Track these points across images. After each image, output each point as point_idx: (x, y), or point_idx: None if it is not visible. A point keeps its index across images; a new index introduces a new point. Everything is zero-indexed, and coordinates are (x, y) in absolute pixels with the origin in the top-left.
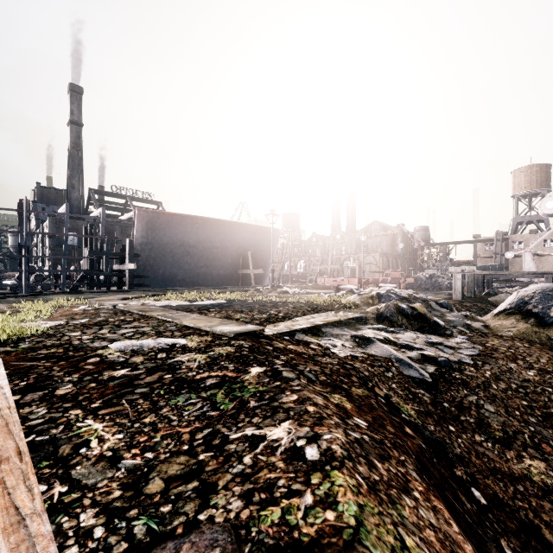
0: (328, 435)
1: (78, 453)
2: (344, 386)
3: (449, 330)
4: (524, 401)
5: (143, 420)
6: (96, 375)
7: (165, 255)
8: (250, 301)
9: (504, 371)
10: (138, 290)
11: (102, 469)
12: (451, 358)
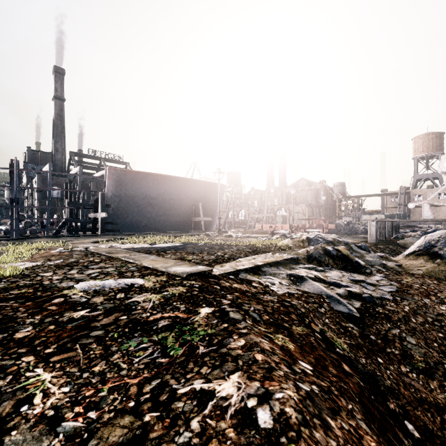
0: (280, 393)
1: (18, 412)
2: (285, 325)
3: (369, 269)
4: (440, 333)
5: (92, 368)
6: (57, 316)
7: (131, 205)
8: (200, 244)
9: (420, 306)
10: (109, 234)
11: (39, 435)
12: (373, 294)
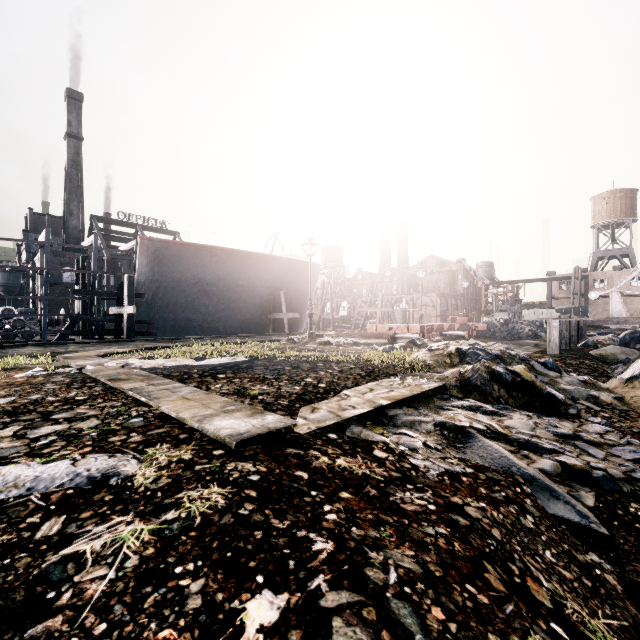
0: None
1: None
2: None
3: (574, 408)
4: None
5: None
6: None
7: (176, 295)
8: (278, 359)
9: None
10: (139, 340)
11: None
12: (611, 469)
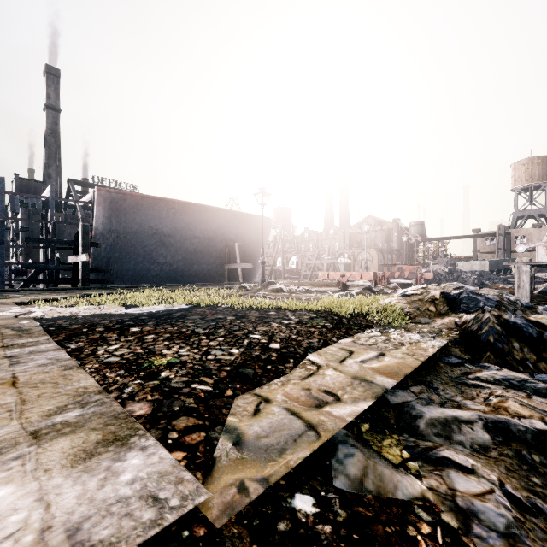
0: None
1: None
2: None
3: None
4: None
5: None
6: None
7: (134, 245)
8: (223, 307)
9: None
10: (93, 288)
11: None
12: None
